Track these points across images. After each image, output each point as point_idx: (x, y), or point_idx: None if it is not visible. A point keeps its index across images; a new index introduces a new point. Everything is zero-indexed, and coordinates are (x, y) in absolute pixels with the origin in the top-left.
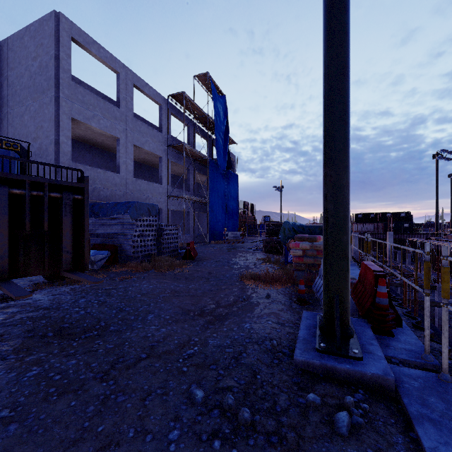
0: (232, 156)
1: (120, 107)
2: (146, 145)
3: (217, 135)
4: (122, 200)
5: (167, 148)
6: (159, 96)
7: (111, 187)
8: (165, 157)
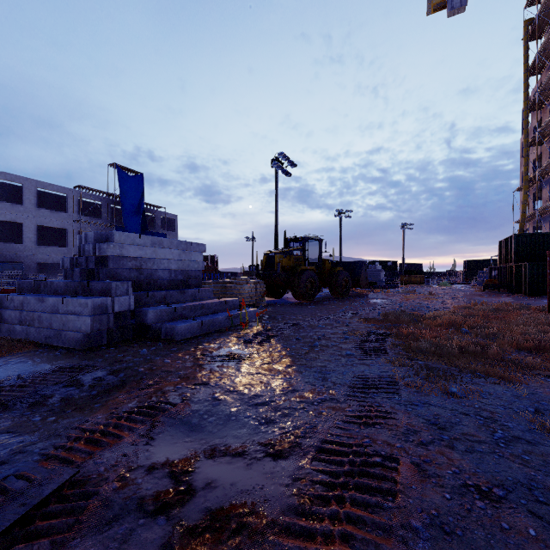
0: (171, 216)
1: (24, 204)
2: (50, 223)
3: (126, 207)
4: (26, 260)
5: (73, 222)
6: (65, 189)
7: (16, 252)
8: (72, 228)
